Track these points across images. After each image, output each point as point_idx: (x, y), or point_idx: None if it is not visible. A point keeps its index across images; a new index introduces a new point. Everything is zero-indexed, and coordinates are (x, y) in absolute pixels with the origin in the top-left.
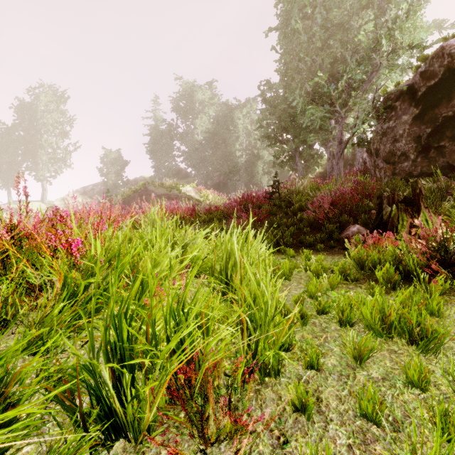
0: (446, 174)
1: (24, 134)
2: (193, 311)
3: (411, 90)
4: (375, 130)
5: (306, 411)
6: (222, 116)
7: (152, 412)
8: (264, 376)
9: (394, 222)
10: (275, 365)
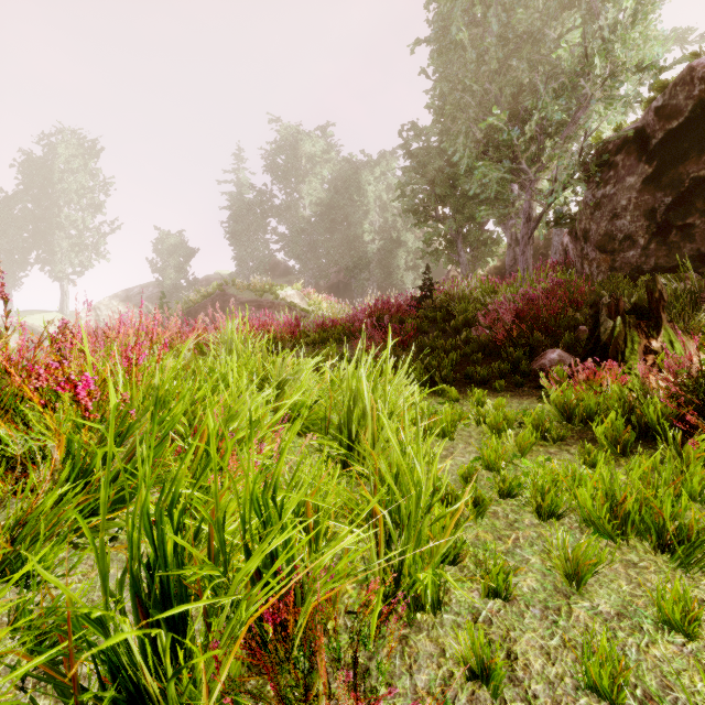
0: (696, 269)
1: (33, 206)
2: (292, 497)
3: (641, 137)
4: (583, 200)
5: (491, 680)
6: (343, 179)
7: (214, 693)
8: (414, 611)
9: (619, 344)
10: (433, 591)
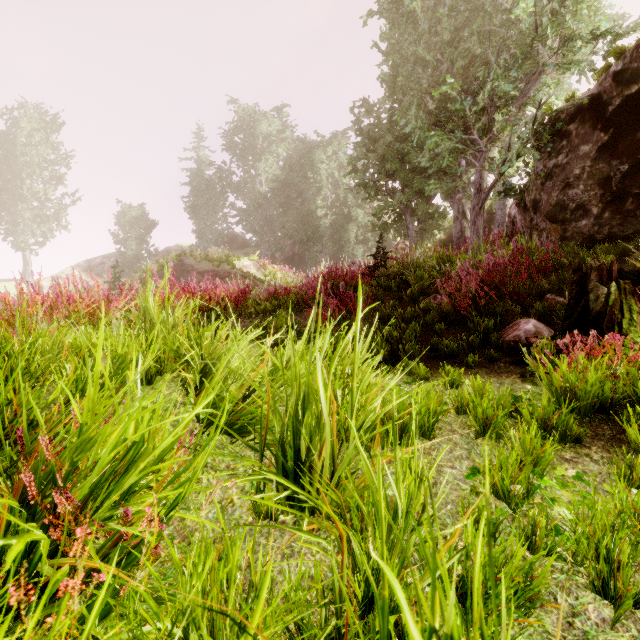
0: None
1: None
2: None
3: (597, 104)
4: (534, 170)
5: None
6: (297, 157)
7: None
8: None
9: (615, 314)
10: None
